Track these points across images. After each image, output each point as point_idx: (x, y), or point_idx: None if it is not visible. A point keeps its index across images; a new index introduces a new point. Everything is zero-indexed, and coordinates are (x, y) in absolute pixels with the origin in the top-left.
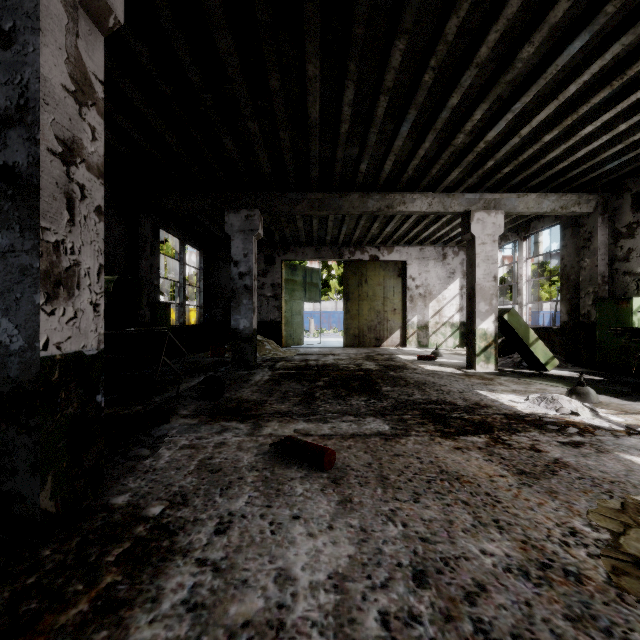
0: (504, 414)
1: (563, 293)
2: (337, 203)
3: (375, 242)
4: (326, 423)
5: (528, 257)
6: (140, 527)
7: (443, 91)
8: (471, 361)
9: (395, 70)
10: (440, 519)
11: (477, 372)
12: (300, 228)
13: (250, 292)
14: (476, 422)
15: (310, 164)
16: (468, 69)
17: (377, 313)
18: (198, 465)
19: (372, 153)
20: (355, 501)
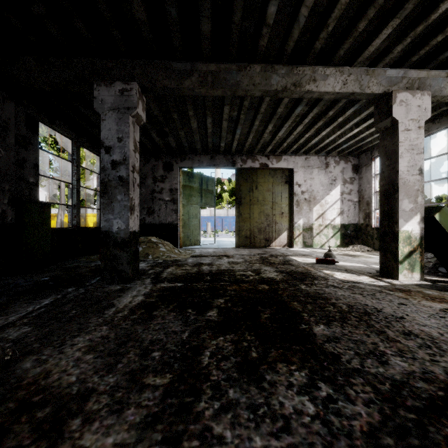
0: None
1: None
2: (234, 78)
3: (265, 150)
4: None
5: None
6: None
7: None
8: (389, 268)
9: None
10: None
11: (405, 284)
12: (194, 130)
13: (126, 185)
14: None
15: (199, 0)
16: None
17: (266, 216)
18: None
19: None
20: None
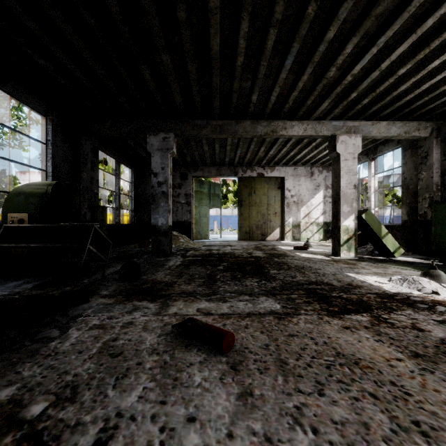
0: (376, 293)
1: (404, 199)
2: (234, 128)
3: (261, 163)
4: (225, 302)
5: (375, 173)
6: (8, 437)
7: (322, 26)
8: (336, 250)
9: (284, 1)
10: (353, 421)
11: (341, 258)
12: (206, 151)
13: (166, 197)
14: (354, 301)
15: (212, 95)
16: (345, 1)
17: (263, 215)
18: (101, 348)
19: (261, 86)
20: (256, 394)
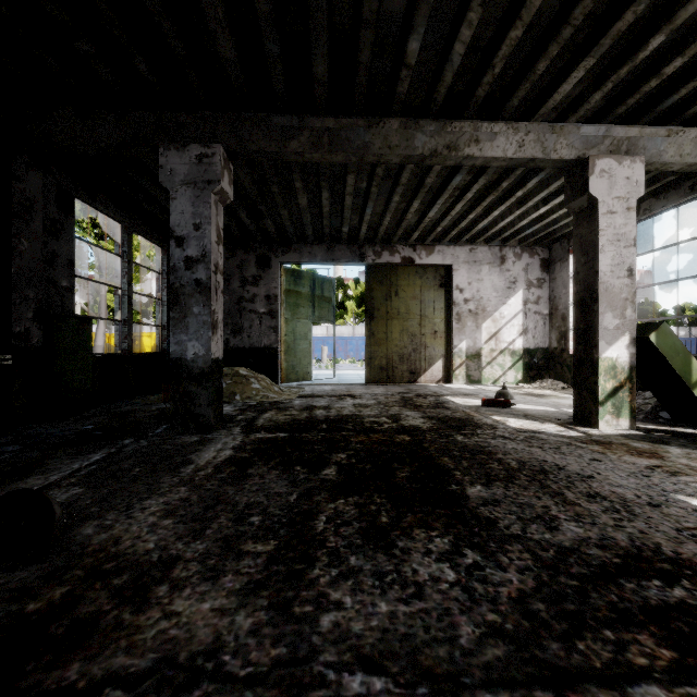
0: None
1: None
2: (361, 138)
3: (410, 238)
4: None
5: None
6: None
7: None
8: (586, 412)
9: None
10: None
11: (606, 434)
12: (303, 209)
13: (205, 293)
14: None
15: (310, 34)
16: None
17: (411, 337)
18: None
19: (433, 12)
20: None
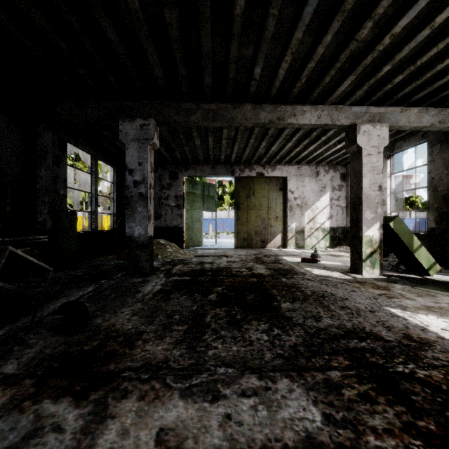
0: None
1: (430, 203)
2: (230, 114)
3: (261, 161)
4: (216, 401)
5: (392, 173)
6: None
7: None
8: (356, 266)
9: None
10: None
11: (365, 278)
12: (198, 146)
13: (145, 200)
14: (448, 392)
15: (203, 66)
16: None
17: (262, 220)
18: None
19: (267, 54)
20: None
